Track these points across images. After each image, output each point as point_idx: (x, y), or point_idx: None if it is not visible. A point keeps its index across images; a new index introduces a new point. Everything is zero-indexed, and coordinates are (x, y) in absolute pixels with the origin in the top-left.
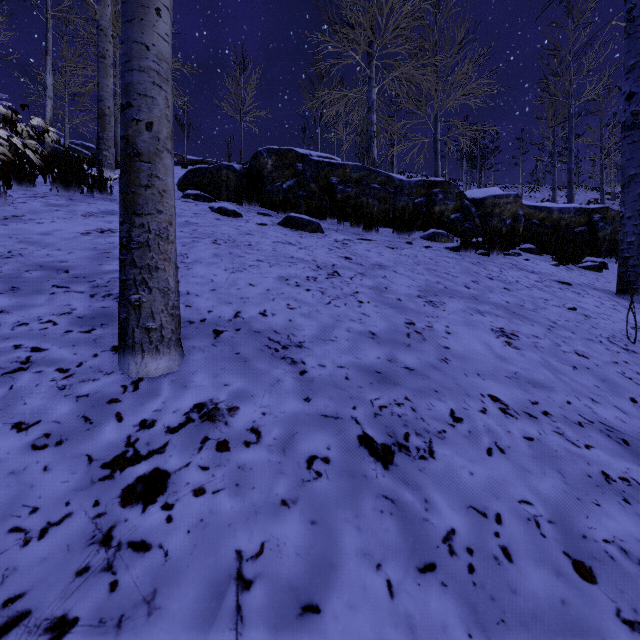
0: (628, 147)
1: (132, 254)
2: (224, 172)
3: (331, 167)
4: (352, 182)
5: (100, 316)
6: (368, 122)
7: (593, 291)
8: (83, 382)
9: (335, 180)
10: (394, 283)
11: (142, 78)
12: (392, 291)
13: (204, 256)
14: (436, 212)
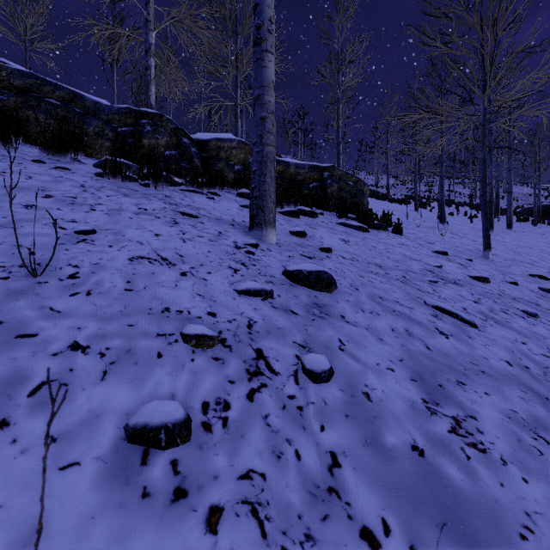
0: (254, 65)
1: None
2: None
3: None
4: (12, 89)
5: None
6: (145, 65)
7: (218, 225)
8: None
9: None
10: None
11: None
12: None
13: None
14: (146, 146)
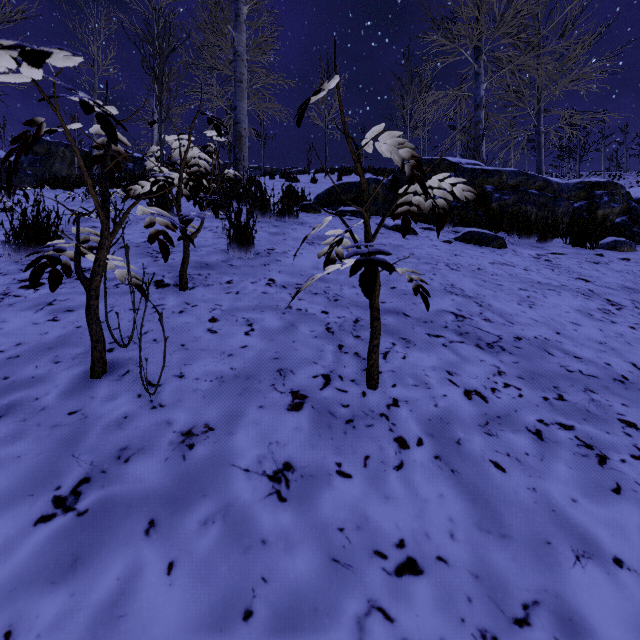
0: None
1: None
2: (372, 186)
3: (486, 174)
4: (508, 189)
5: (533, 375)
6: (475, 120)
7: None
8: None
9: (490, 188)
10: None
11: None
12: None
13: (471, 287)
14: (598, 216)
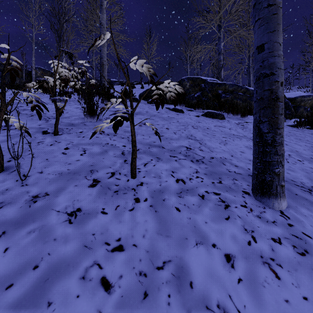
0: None
1: (276, 148)
2: None
3: (218, 85)
4: (229, 92)
5: (212, 173)
6: (218, 60)
7: None
8: (262, 213)
9: (220, 91)
10: (296, 148)
11: (279, 60)
12: (302, 153)
13: (200, 136)
14: None
